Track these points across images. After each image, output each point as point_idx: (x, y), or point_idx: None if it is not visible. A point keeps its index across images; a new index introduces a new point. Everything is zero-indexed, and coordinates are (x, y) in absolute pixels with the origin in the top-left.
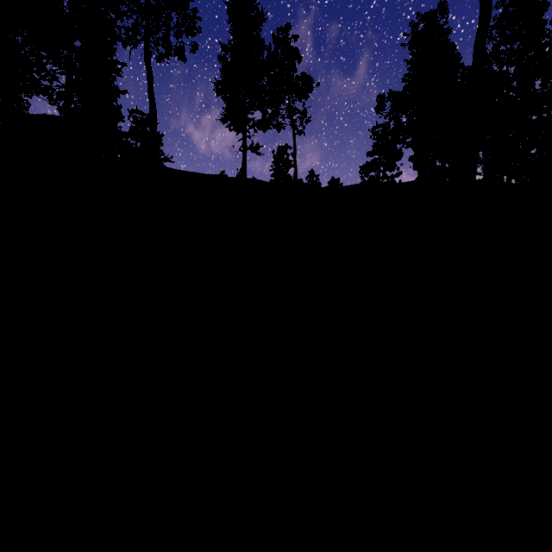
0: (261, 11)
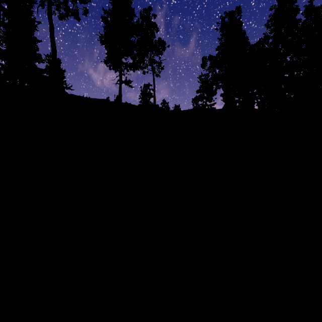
0: None
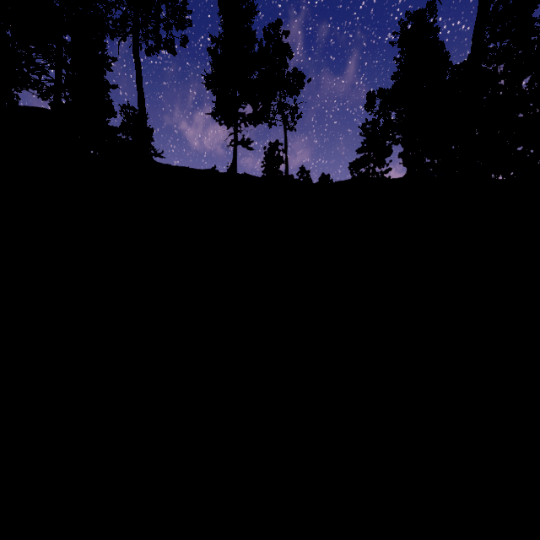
0: (252, 3)
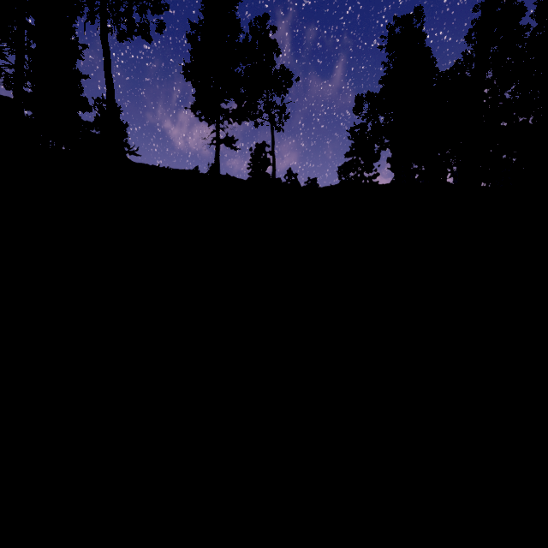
0: None
